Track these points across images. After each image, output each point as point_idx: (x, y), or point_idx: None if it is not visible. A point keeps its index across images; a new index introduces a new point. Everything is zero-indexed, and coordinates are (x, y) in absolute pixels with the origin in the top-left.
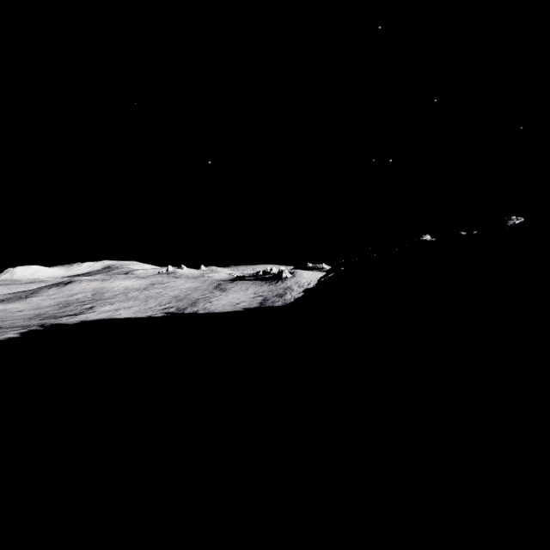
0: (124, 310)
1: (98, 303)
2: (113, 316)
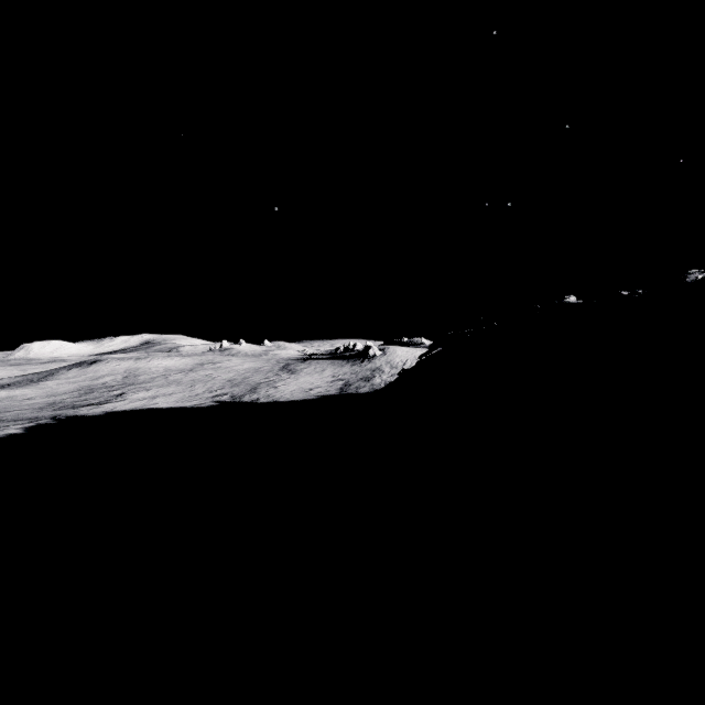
0: (162, 398)
1: (130, 389)
2: (147, 406)
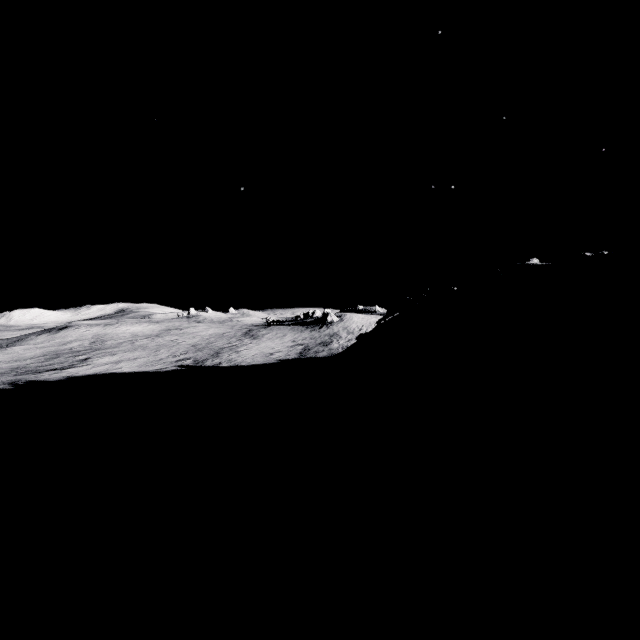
0: (126, 363)
1: (96, 354)
2: (110, 370)
